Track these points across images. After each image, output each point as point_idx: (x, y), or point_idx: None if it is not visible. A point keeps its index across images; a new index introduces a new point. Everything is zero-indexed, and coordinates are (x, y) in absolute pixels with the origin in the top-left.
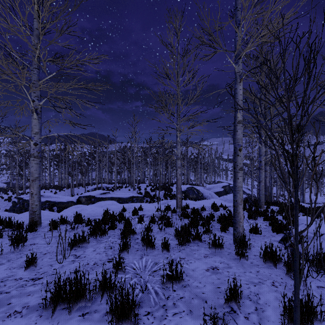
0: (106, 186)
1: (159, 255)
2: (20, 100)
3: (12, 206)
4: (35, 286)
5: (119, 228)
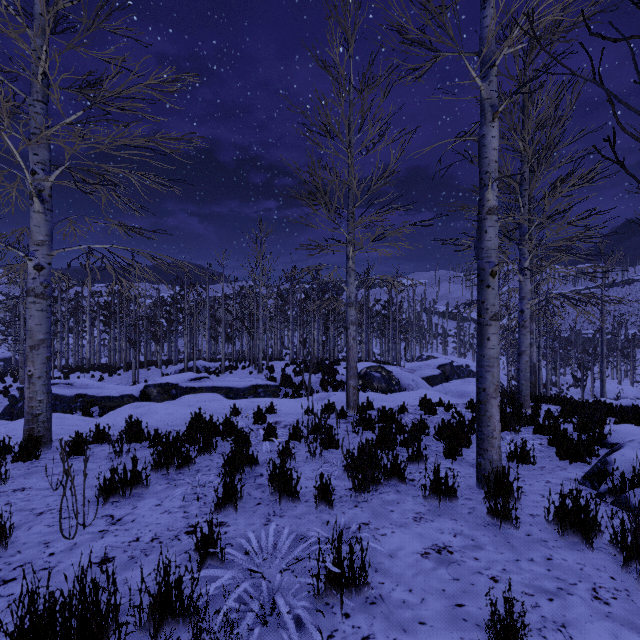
0: (204, 365)
1: (308, 516)
2: (5, 172)
3: (9, 405)
4: None
5: (221, 452)
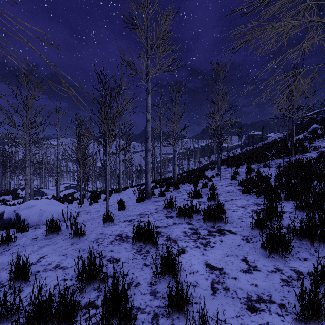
0: None
1: None
2: None
3: None
4: None
5: None
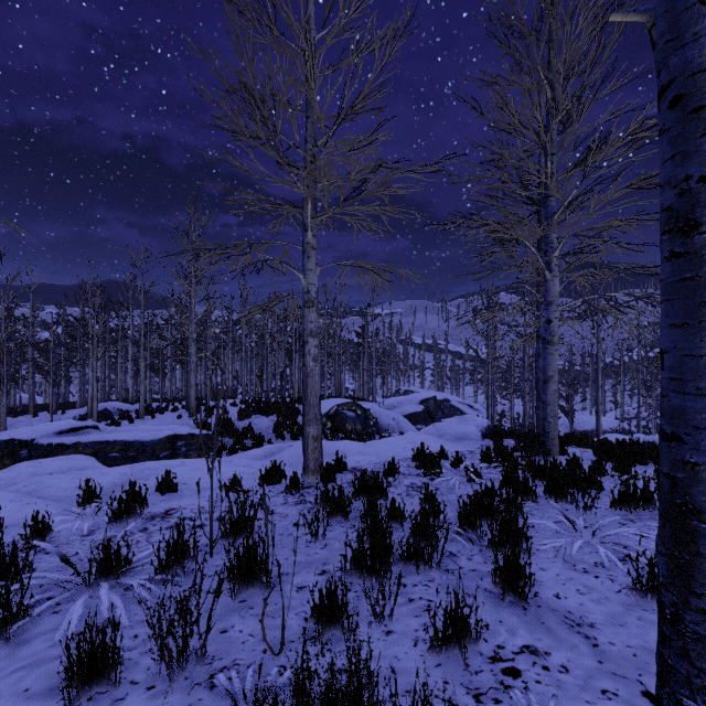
0: (120, 407)
1: None
2: None
3: None
4: None
5: None
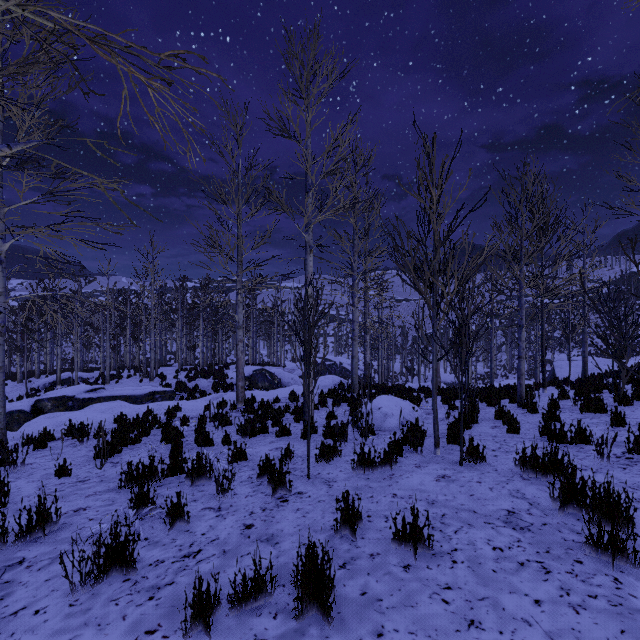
0: (81, 376)
1: (220, 449)
2: None
3: None
4: (89, 484)
5: (154, 435)
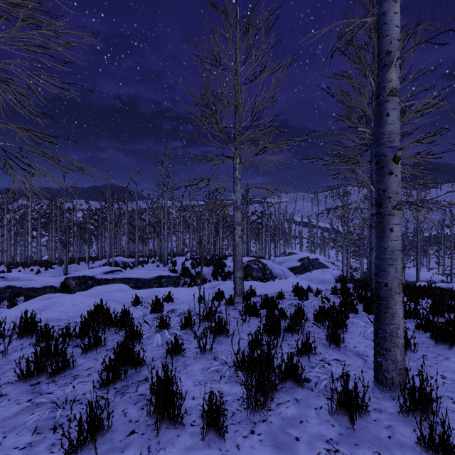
0: (123, 260)
1: None
2: None
3: None
4: None
5: (110, 348)
